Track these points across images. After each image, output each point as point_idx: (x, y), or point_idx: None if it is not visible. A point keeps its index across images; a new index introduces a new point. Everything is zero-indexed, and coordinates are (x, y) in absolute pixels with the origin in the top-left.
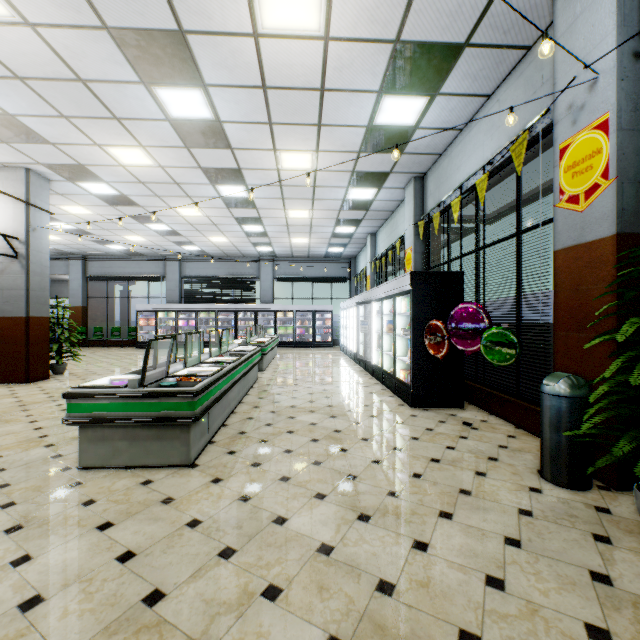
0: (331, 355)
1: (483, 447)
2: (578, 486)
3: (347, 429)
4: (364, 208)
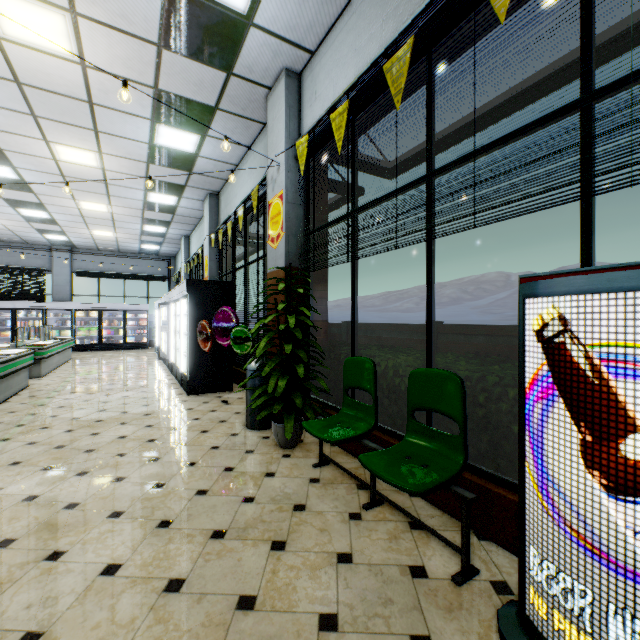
0: (141, 356)
1: (223, 415)
2: (262, 427)
3: (111, 418)
4: (170, 212)
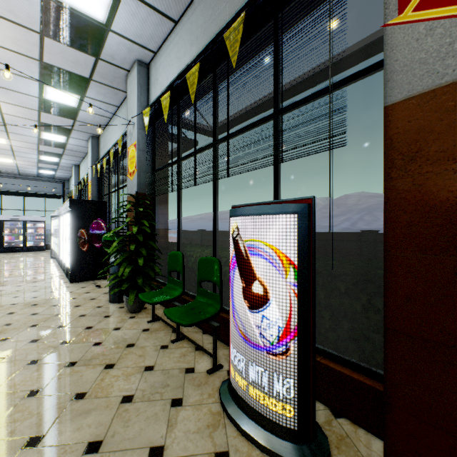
0: (38, 257)
1: (94, 295)
2: (121, 301)
3: (4, 301)
4: (61, 147)
